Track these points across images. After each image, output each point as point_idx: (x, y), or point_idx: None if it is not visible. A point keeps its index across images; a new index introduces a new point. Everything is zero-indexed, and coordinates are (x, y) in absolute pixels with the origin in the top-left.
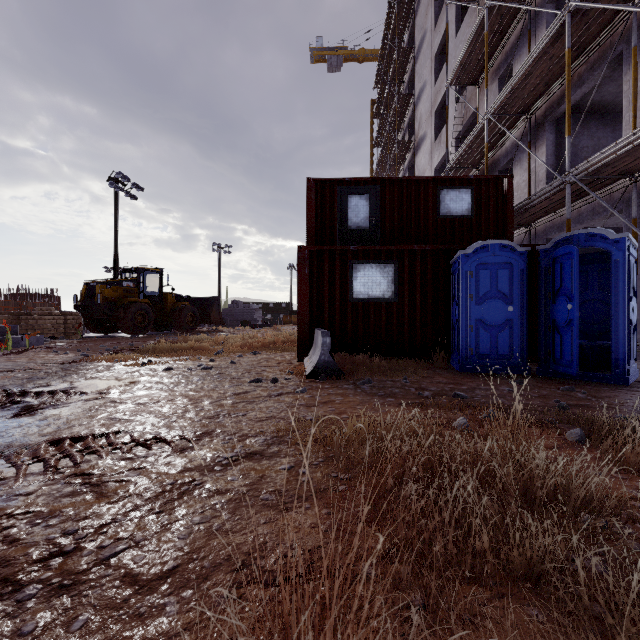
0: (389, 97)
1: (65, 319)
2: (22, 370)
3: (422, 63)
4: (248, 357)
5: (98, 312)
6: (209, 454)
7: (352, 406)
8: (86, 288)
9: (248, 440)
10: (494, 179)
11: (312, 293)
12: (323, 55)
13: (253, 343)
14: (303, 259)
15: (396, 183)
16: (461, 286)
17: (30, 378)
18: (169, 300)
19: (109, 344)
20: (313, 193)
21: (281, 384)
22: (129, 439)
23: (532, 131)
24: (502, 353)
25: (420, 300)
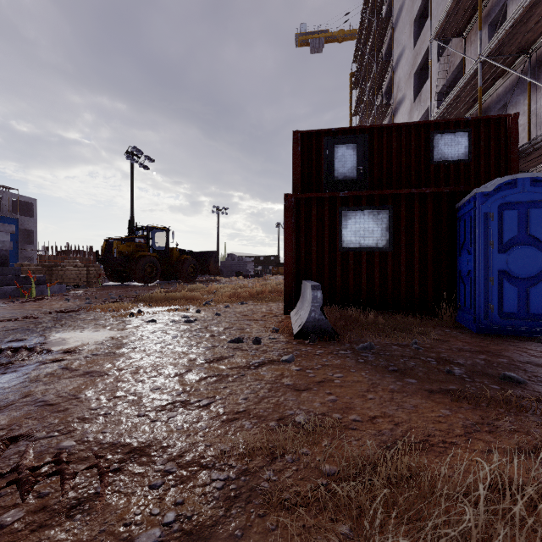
0: (367, 67)
1: (88, 270)
2: (18, 319)
3: (401, 30)
4: (235, 308)
5: (115, 264)
6: (112, 529)
7: (360, 393)
8: (106, 244)
9: (196, 480)
10: (495, 119)
11: (299, 243)
12: (306, 39)
13: (241, 293)
14: (289, 207)
15: (385, 130)
16: (478, 231)
17: (15, 329)
18: (174, 254)
19: (118, 292)
20: (299, 145)
21: (264, 346)
22: (16, 459)
23: (532, 71)
24: (535, 312)
25: (419, 249)
